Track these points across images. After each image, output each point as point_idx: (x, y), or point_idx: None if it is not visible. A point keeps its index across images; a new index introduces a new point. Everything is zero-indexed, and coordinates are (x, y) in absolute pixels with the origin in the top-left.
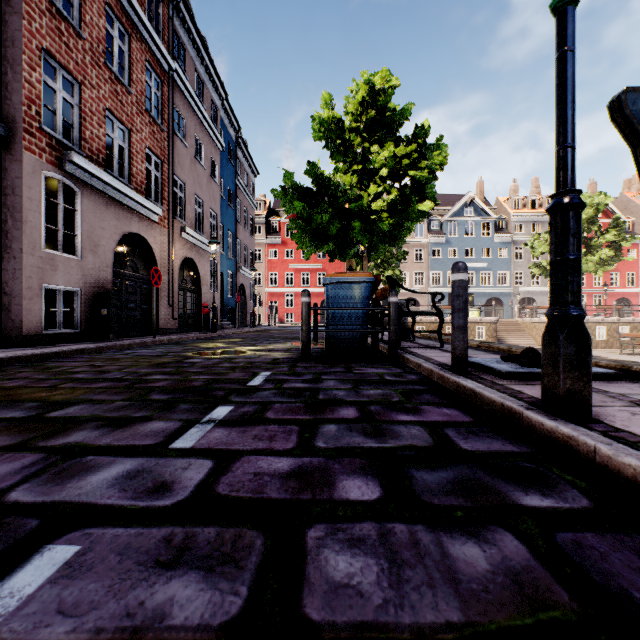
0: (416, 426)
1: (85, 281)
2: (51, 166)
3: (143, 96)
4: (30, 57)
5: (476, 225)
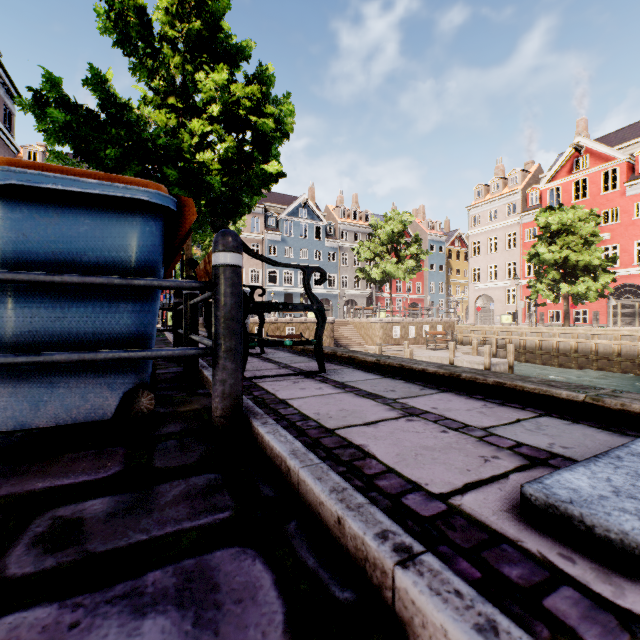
0: None
1: None
2: None
3: None
4: None
5: (310, 228)
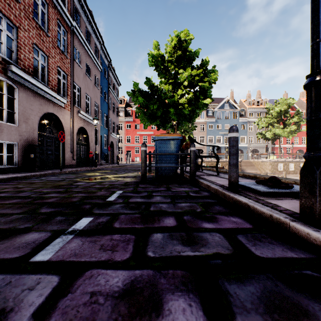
0: (217, 233)
1: (20, 138)
2: None
3: (56, 38)
4: None
5: (230, 113)
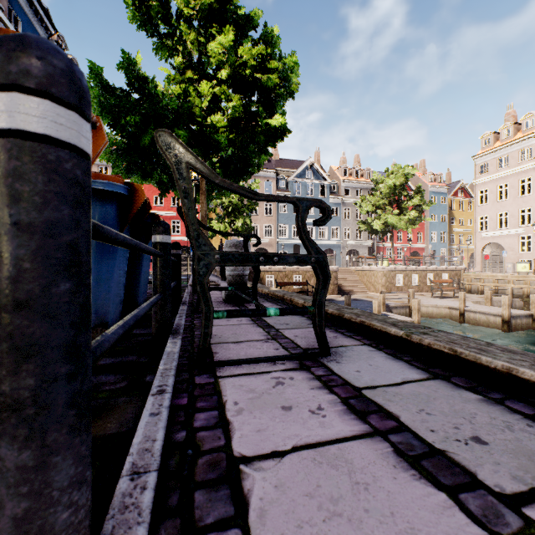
0: None
1: None
2: None
3: None
4: None
5: (315, 187)
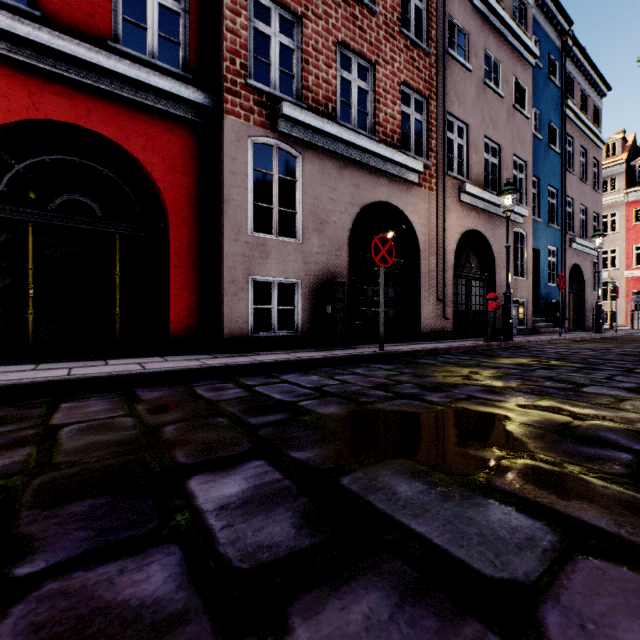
0: None
1: (307, 270)
2: (261, 129)
3: (395, 14)
4: (233, 1)
5: None
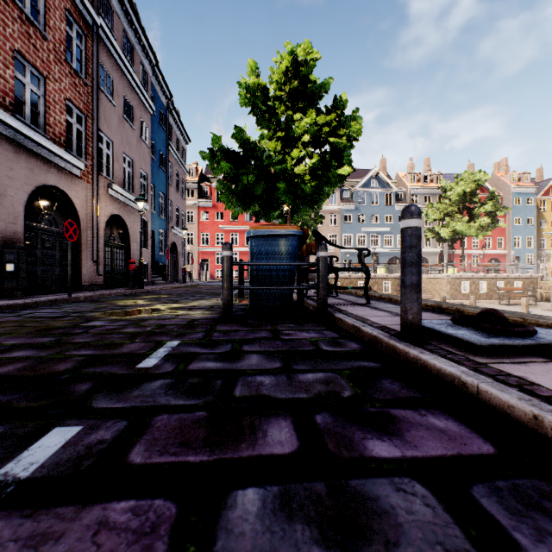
0: (413, 481)
1: None
2: None
3: (62, 45)
4: None
5: (380, 195)
